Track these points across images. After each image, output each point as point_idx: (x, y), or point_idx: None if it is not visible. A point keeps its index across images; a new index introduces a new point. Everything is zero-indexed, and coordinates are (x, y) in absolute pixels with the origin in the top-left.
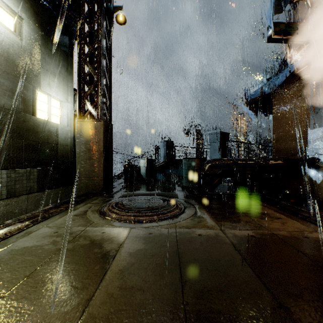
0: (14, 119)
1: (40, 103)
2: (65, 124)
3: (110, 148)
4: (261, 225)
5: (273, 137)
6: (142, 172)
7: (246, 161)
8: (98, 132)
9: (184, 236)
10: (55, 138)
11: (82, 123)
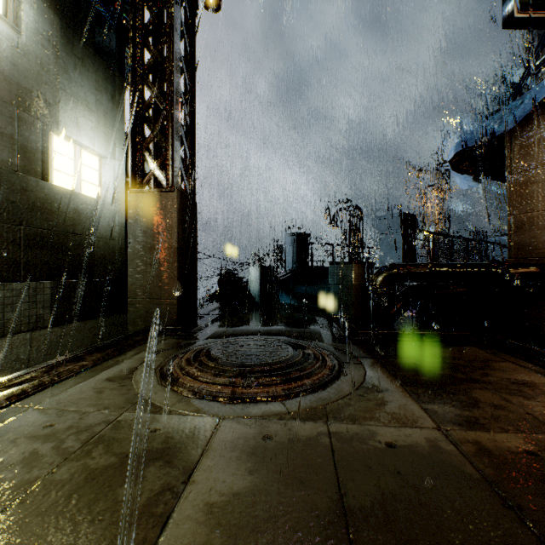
0: (2, 186)
1: (59, 157)
2: (109, 200)
3: (192, 243)
4: (535, 419)
5: (509, 220)
6: (253, 290)
7: (461, 267)
8: (168, 213)
9: (352, 448)
10: (89, 224)
11: (137, 197)
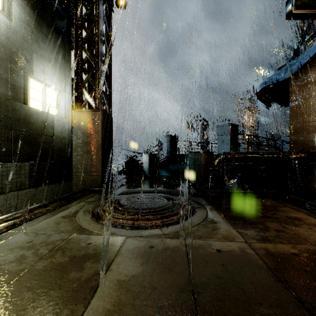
0: (1, 107)
1: (34, 91)
2: (62, 116)
3: (110, 141)
4: (299, 237)
5: (290, 128)
6: (145, 167)
7: (262, 154)
8: (96, 123)
9: (198, 252)
10: (51, 129)
11: (78, 114)
